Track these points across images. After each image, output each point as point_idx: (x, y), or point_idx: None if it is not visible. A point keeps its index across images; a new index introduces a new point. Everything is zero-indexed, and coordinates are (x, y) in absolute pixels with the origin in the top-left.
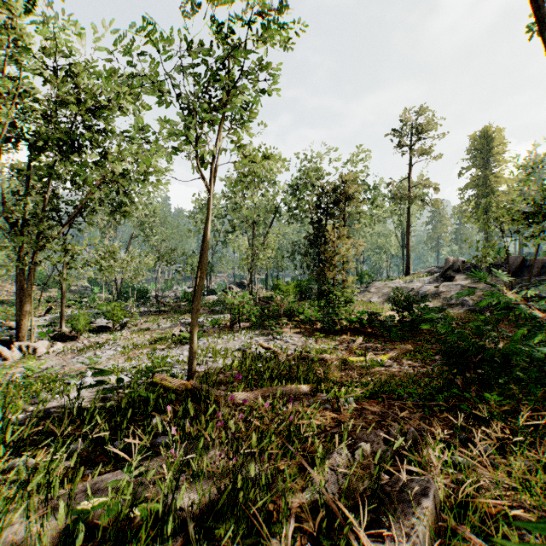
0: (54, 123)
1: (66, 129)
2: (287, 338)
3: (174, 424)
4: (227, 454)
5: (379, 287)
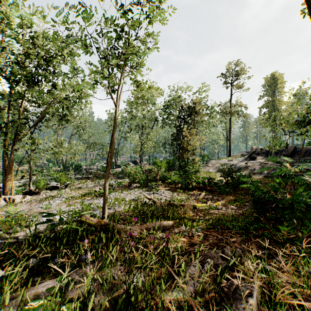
0: (25, 67)
1: (32, 71)
2: (161, 192)
3: (93, 247)
4: (124, 268)
5: (213, 163)
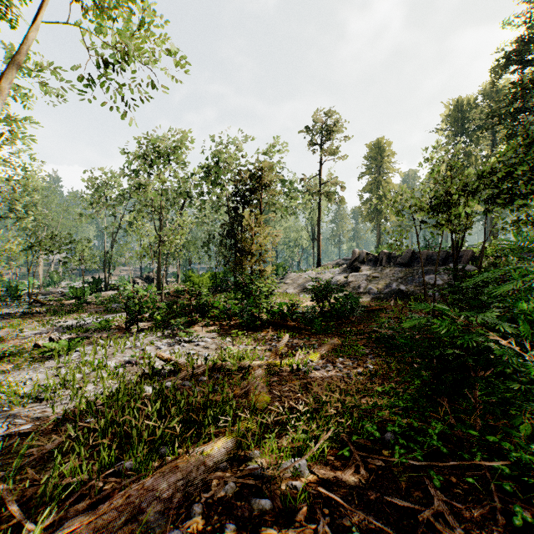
0: None
1: None
2: (197, 339)
3: None
4: None
5: (294, 279)
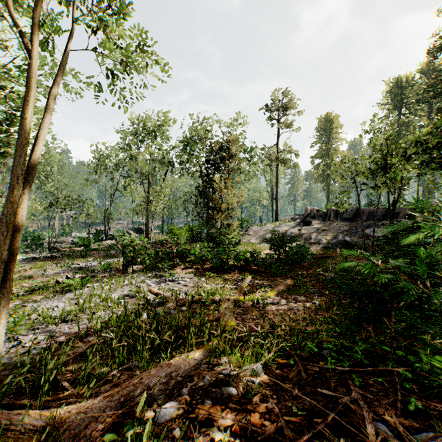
0: None
1: None
2: (179, 279)
3: None
4: None
5: (256, 231)
